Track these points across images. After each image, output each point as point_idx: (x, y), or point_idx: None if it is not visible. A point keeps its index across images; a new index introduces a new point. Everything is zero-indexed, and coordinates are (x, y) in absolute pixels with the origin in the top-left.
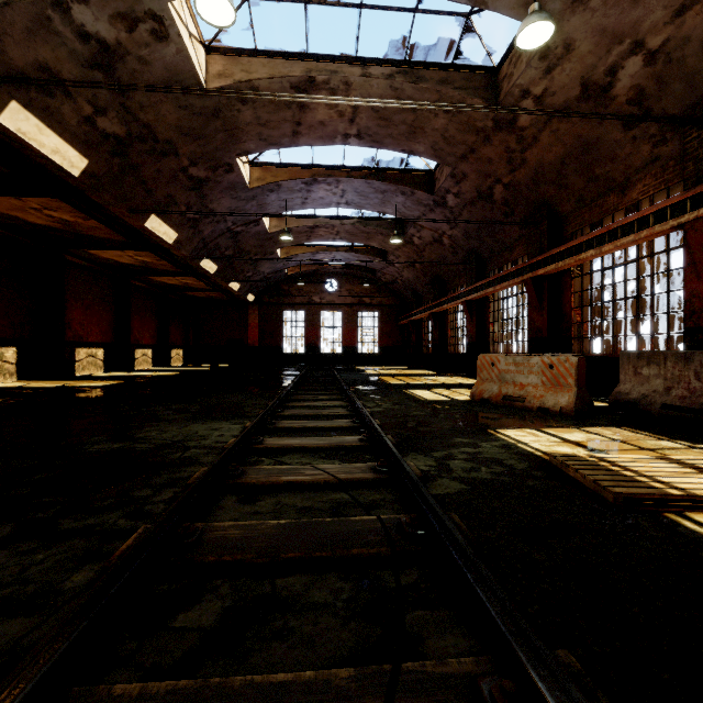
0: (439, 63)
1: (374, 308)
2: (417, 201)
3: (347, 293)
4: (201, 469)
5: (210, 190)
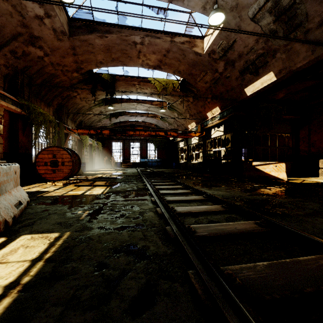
0: None
1: None
2: None
3: None
4: None
5: None
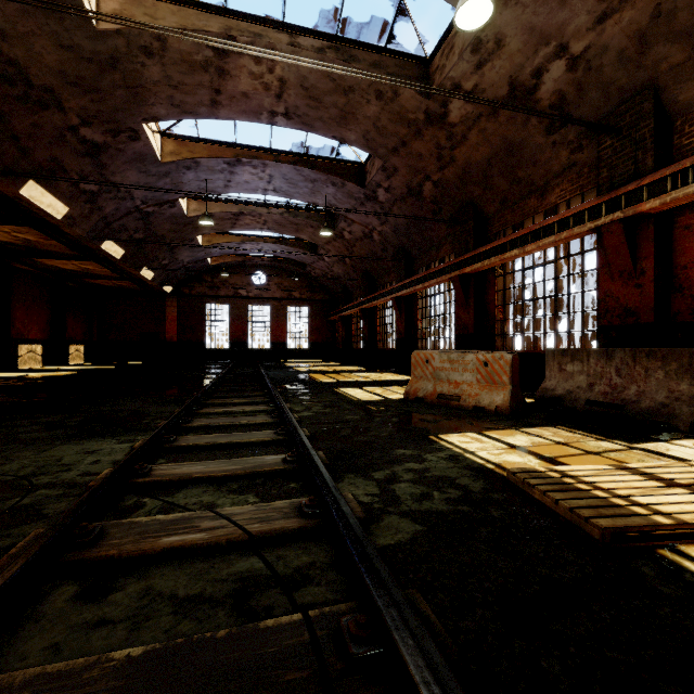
0: (372, 44)
1: (303, 303)
2: (348, 194)
3: (276, 287)
4: (30, 534)
5: (110, 159)
